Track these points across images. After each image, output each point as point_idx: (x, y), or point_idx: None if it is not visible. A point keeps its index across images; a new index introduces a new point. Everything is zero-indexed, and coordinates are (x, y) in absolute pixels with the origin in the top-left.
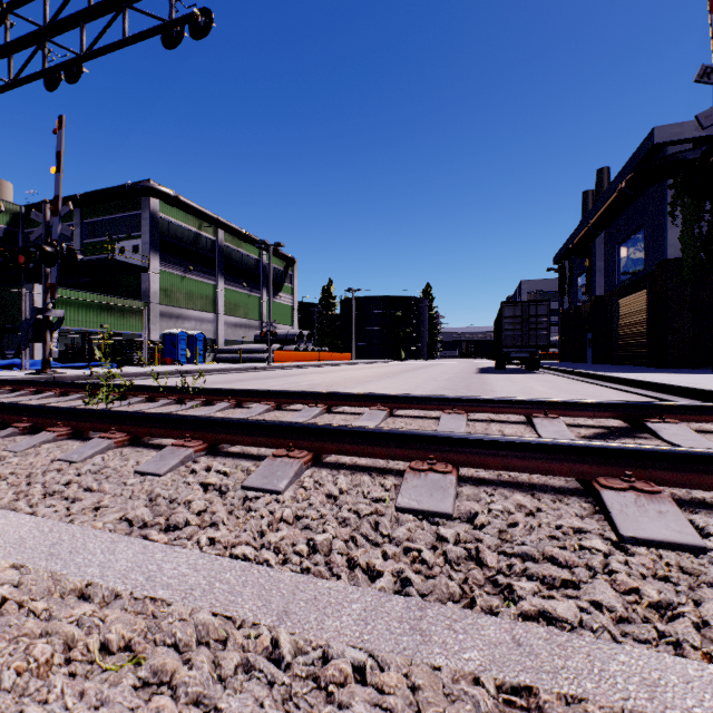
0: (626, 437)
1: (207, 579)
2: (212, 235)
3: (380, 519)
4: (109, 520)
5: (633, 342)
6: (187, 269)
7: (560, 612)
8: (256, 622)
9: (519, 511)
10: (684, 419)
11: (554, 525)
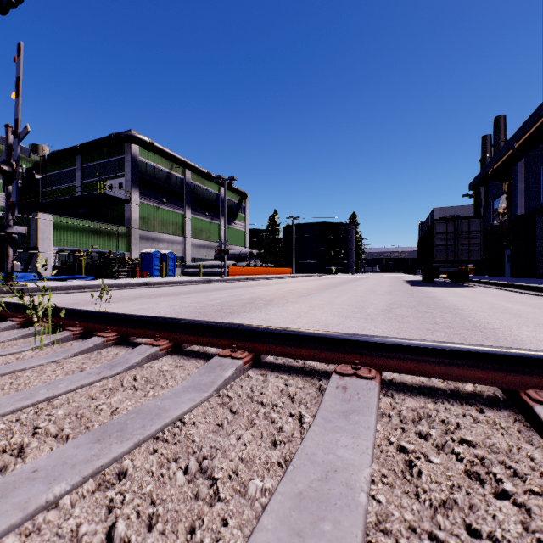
0: None
1: None
2: (181, 174)
3: None
4: None
5: None
6: (161, 201)
7: None
8: None
9: None
10: None
11: None
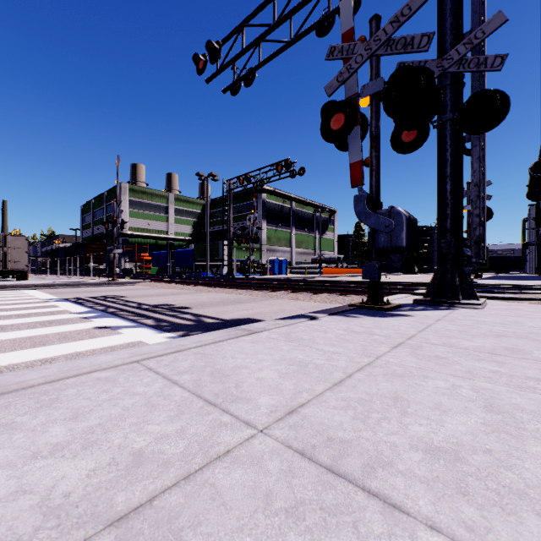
0: None
1: None
2: (289, 205)
3: None
4: None
5: None
6: (277, 225)
7: None
8: None
9: None
10: None
11: None
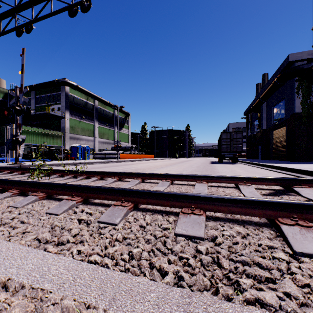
0: (284, 194)
1: (73, 276)
2: (92, 103)
3: (166, 240)
4: (28, 240)
5: (279, 150)
6: (82, 117)
7: (268, 299)
8: (96, 306)
9: (238, 236)
10: (311, 186)
11: (257, 244)
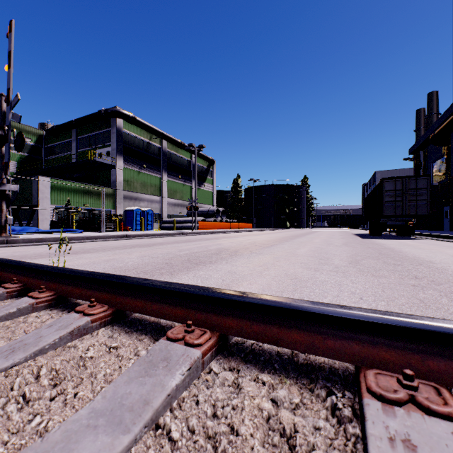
0: None
1: None
2: (158, 144)
3: None
4: None
5: None
6: (142, 166)
7: None
8: None
9: None
10: None
11: None
